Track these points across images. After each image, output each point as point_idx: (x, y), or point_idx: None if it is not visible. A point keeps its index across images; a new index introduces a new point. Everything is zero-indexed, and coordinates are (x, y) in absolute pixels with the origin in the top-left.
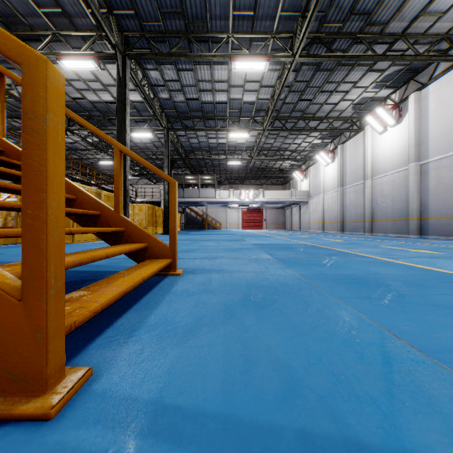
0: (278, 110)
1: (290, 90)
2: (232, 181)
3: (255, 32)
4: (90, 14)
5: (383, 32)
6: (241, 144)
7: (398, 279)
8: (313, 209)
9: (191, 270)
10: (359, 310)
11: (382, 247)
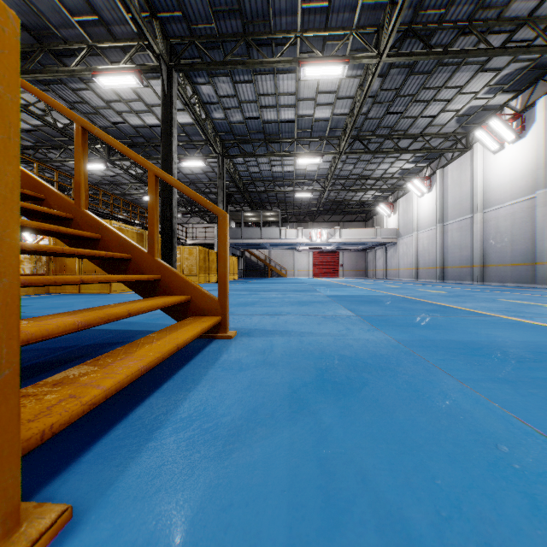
0: (359, 128)
1: (374, 102)
2: (301, 218)
3: (330, 29)
4: (130, 20)
5: (500, 17)
6: (311, 172)
7: (544, 351)
8: (404, 251)
9: (247, 331)
10: (501, 403)
11: (503, 301)
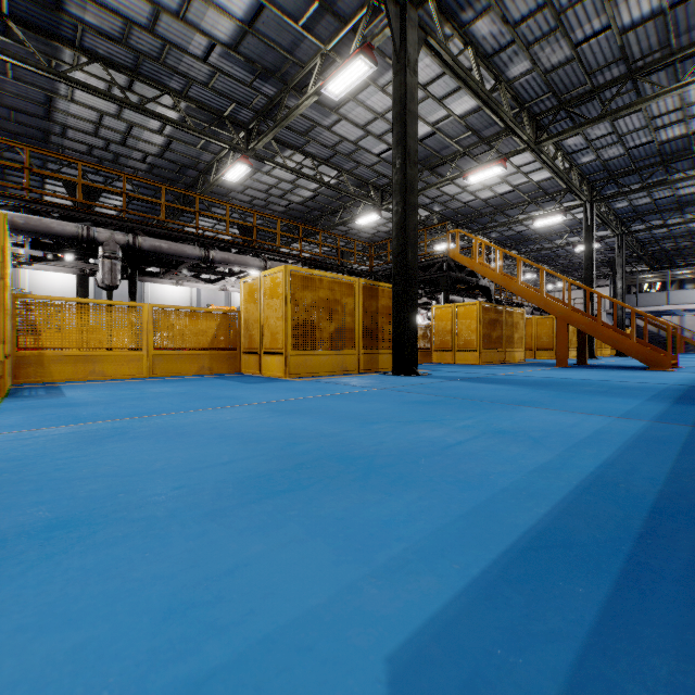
0: None
1: None
2: None
3: None
4: (563, 184)
5: None
6: None
7: None
8: None
9: (685, 368)
10: None
11: None
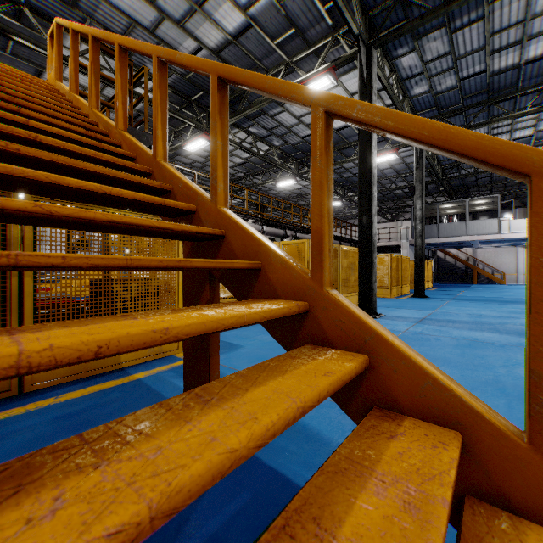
0: None
1: None
2: None
3: None
4: (325, 13)
5: None
6: None
7: None
8: None
9: None
10: None
11: None
